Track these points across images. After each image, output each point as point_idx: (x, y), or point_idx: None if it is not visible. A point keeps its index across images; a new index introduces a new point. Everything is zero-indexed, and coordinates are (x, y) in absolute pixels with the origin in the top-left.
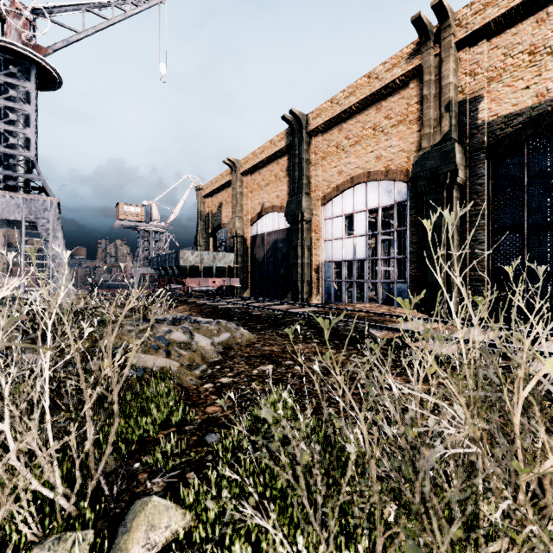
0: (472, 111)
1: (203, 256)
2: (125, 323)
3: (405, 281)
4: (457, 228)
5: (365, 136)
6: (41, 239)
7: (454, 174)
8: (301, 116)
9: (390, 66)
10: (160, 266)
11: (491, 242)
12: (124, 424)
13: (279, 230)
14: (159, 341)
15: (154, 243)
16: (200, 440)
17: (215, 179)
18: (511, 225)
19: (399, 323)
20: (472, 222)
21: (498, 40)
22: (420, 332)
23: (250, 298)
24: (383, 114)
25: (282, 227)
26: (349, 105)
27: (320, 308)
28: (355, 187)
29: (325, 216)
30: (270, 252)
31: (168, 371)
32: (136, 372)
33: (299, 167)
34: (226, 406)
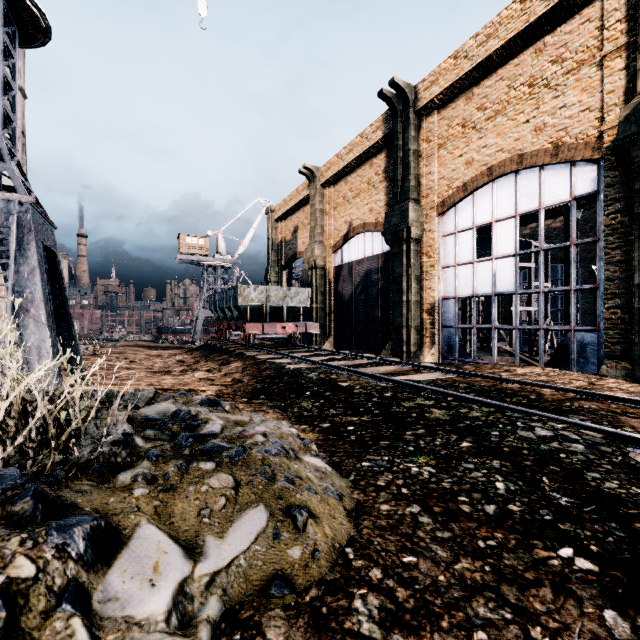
0: None
1: (269, 292)
2: None
3: (593, 328)
4: None
5: (513, 99)
6: None
7: None
8: (406, 88)
9: None
10: (217, 307)
11: None
12: None
13: (373, 256)
14: None
15: (220, 280)
16: None
17: (289, 196)
18: None
19: None
20: None
21: None
22: None
23: (333, 351)
24: (548, 57)
25: (377, 252)
26: (486, 54)
27: (453, 375)
28: (495, 181)
29: (443, 231)
30: (360, 287)
31: None
32: None
33: (403, 162)
34: None
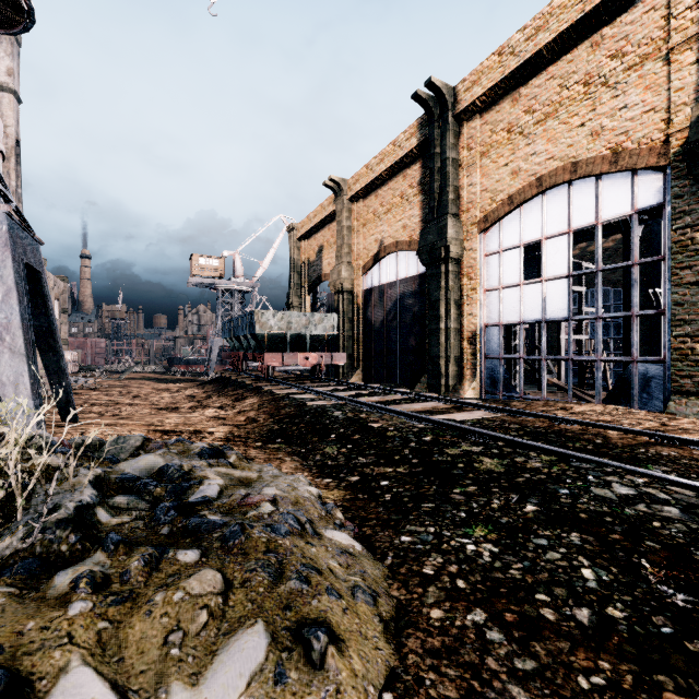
0: None
1: (290, 318)
2: None
3: (659, 359)
4: None
5: (566, 99)
6: None
7: None
8: (444, 89)
9: None
10: (232, 335)
11: None
12: None
13: (407, 278)
14: None
15: (237, 306)
16: None
17: (313, 212)
18: None
19: None
20: None
21: None
22: None
23: (362, 385)
24: (606, 51)
25: (411, 274)
26: (536, 49)
27: (500, 413)
28: (545, 193)
29: (486, 250)
30: (392, 313)
31: None
32: None
33: (441, 173)
34: None
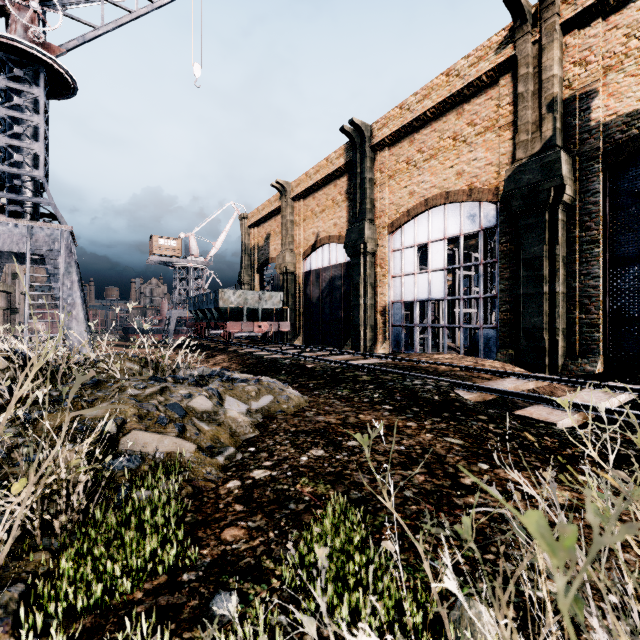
0: (582, 111)
1: (247, 296)
2: (128, 385)
3: (494, 326)
4: (563, 259)
5: (442, 147)
6: (50, 275)
7: (560, 190)
8: (363, 126)
9: (475, 60)
10: (197, 308)
11: (608, 276)
12: (78, 572)
13: (337, 264)
14: (171, 411)
15: (192, 281)
16: (203, 608)
17: (262, 206)
18: (635, 254)
19: (493, 381)
20: (582, 251)
21: (617, 17)
22: (525, 394)
23: (302, 346)
24: (465, 120)
25: (340, 261)
26: (423, 111)
27: (389, 360)
28: (430, 210)
29: (393, 247)
30: (326, 291)
31: (177, 459)
32: (129, 462)
33: (361, 188)
34: (256, 527)
